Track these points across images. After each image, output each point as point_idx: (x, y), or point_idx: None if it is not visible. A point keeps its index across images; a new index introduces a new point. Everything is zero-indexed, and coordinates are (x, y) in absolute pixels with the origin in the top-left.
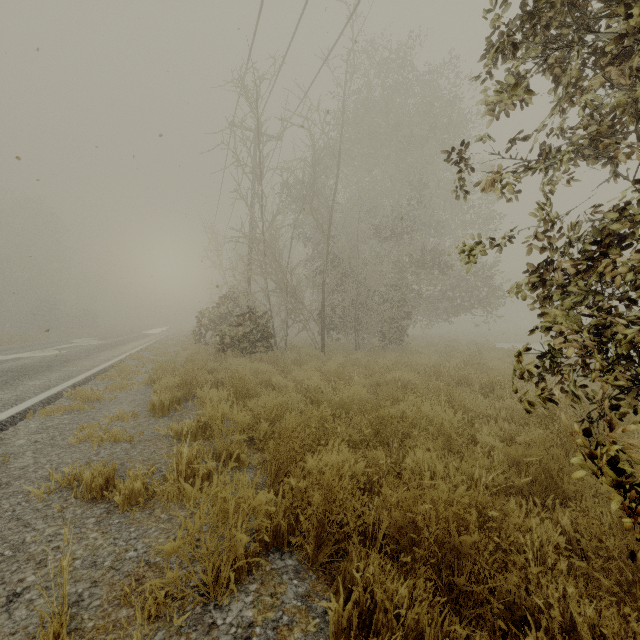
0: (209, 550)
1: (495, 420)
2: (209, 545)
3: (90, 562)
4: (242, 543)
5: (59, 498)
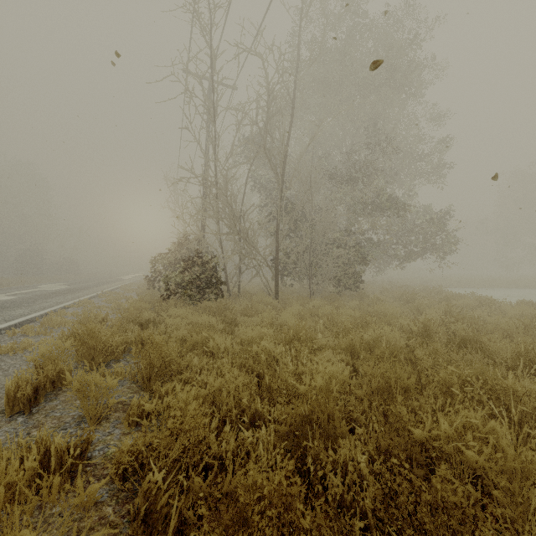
0: None
1: None
2: None
3: None
4: None
5: None
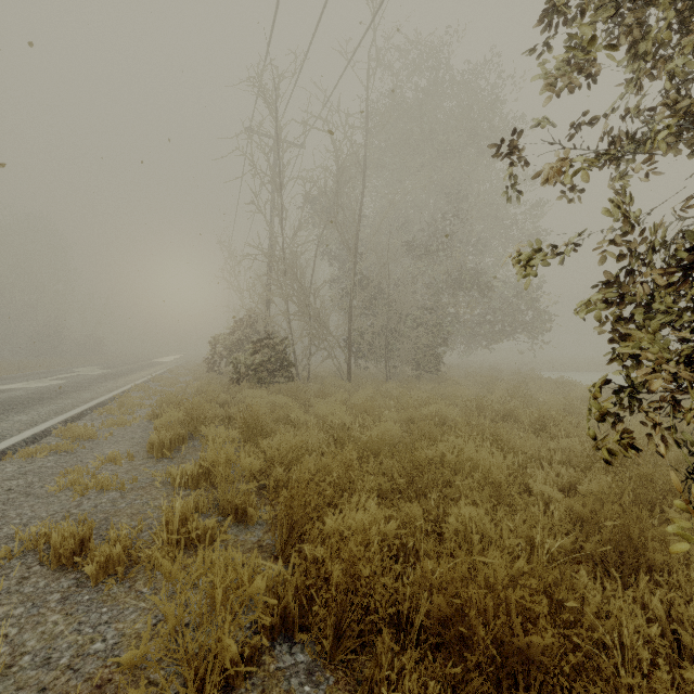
0: (189, 653)
1: (549, 463)
2: (189, 647)
3: (42, 659)
4: (229, 653)
5: (21, 565)
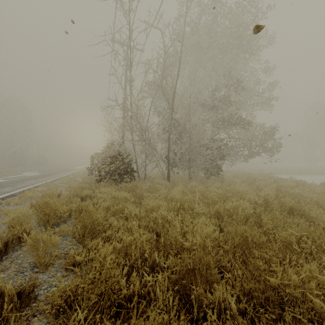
0: None
1: None
2: None
3: None
4: None
5: None
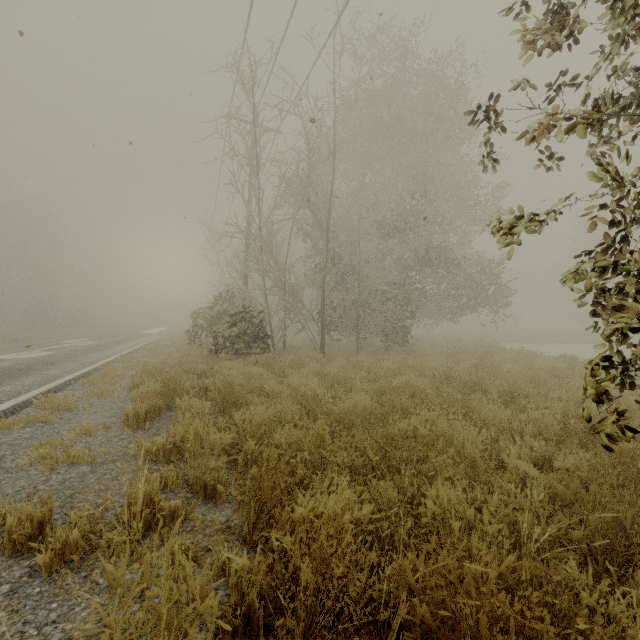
0: None
1: (520, 435)
2: None
3: None
4: None
5: None
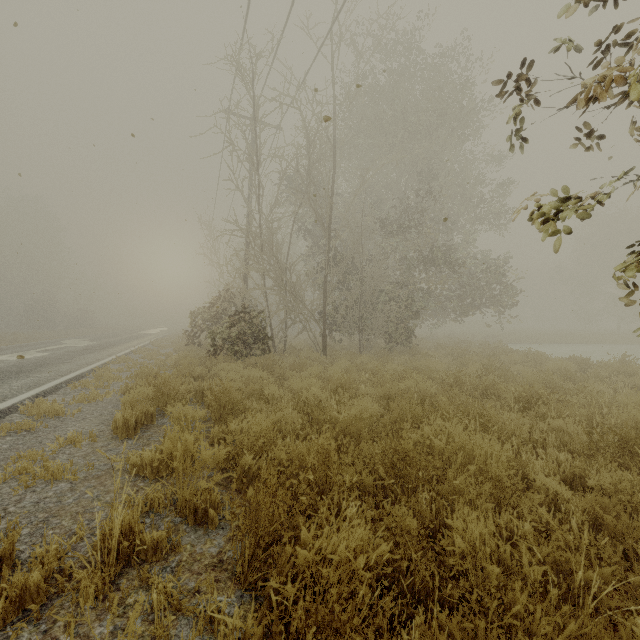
0: None
1: (542, 446)
2: None
3: None
4: None
5: None
